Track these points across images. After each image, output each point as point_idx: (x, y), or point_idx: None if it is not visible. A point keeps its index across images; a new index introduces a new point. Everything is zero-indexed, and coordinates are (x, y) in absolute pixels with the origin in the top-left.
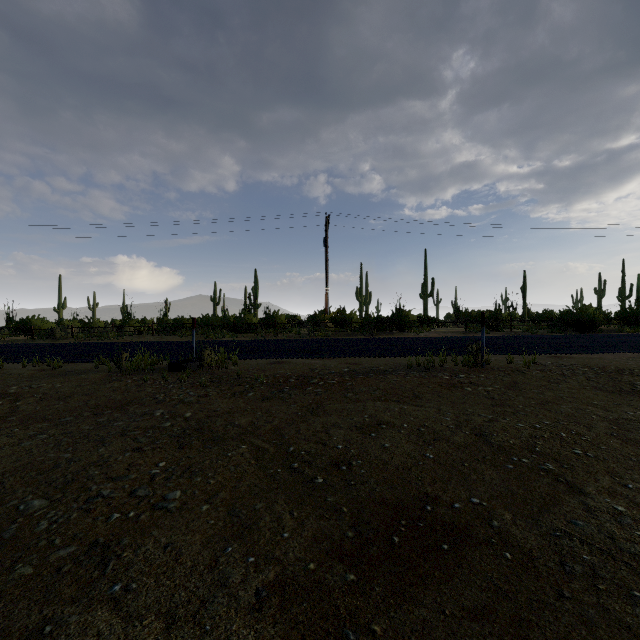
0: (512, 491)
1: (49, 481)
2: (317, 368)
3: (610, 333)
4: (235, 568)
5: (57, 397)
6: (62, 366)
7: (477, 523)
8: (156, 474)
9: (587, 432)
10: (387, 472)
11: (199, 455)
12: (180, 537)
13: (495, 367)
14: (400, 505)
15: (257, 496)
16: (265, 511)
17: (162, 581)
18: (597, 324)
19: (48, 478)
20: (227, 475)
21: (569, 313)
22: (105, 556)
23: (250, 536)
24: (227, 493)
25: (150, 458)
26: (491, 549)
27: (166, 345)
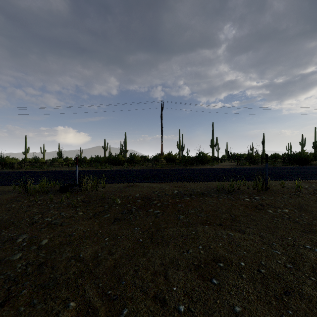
0: None
1: None
2: (156, 190)
3: None
4: None
5: None
6: None
7: None
8: None
9: None
10: None
11: None
12: None
13: (275, 190)
14: None
15: None
16: None
17: None
18: (309, 161)
19: None
20: None
21: (293, 155)
22: None
23: None
24: None
25: None
26: None
27: (71, 173)
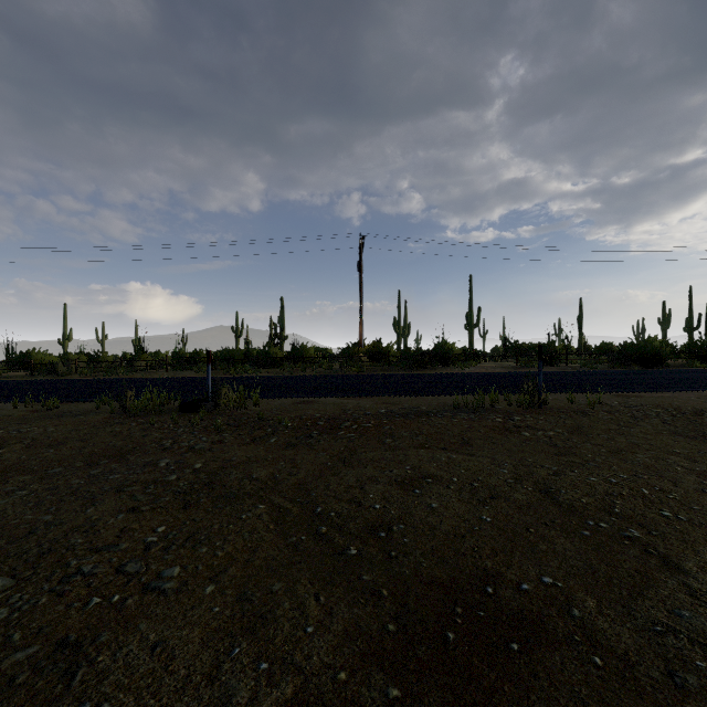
0: (592, 567)
1: (20, 552)
2: (350, 409)
3: (678, 368)
4: (242, 679)
5: (48, 443)
6: (59, 406)
7: (553, 612)
8: (152, 543)
9: (673, 488)
10: (436, 540)
11: (207, 517)
12: (174, 632)
13: (554, 408)
14: (454, 586)
15: (275, 573)
16: (284, 594)
17: (144, 700)
18: (664, 358)
19: (19, 548)
20: (239, 544)
21: (632, 346)
22: (74, 661)
23: (264, 630)
24: (238, 569)
25: (147, 521)
26: (574, 650)
27: (180, 382)
